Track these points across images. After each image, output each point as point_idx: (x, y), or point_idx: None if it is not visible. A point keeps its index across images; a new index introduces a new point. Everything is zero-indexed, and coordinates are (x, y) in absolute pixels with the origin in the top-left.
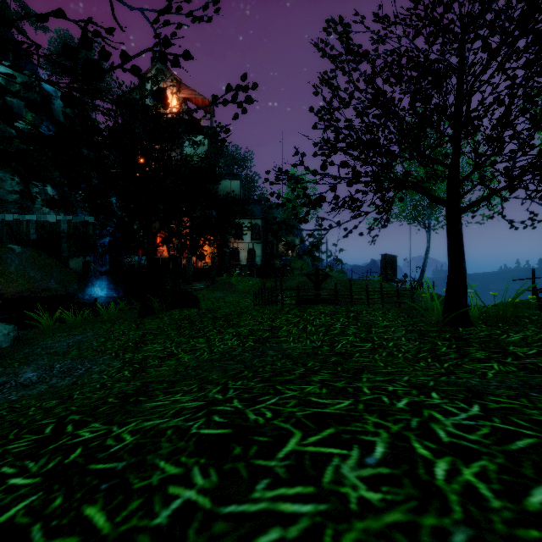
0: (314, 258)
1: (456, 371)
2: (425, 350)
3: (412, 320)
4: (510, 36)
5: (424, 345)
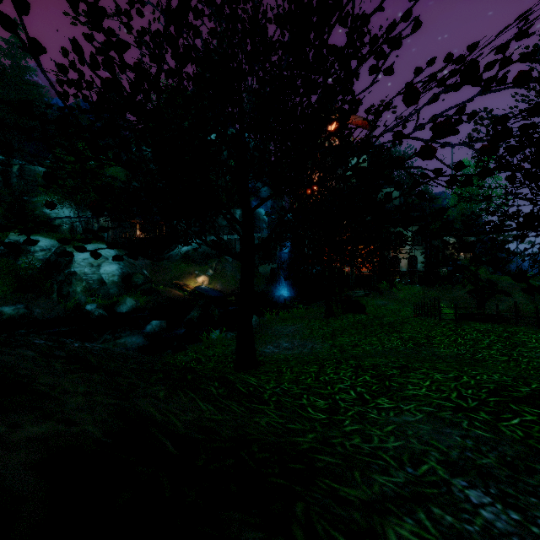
0: None
1: None
2: None
3: None
4: None
5: None
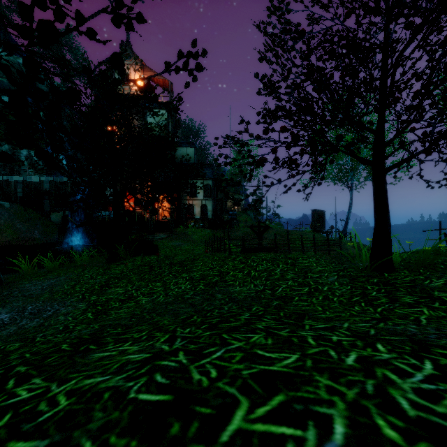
0: (256, 213)
1: (391, 316)
2: (357, 294)
3: (342, 266)
4: (433, 13)
5: (356, 290)
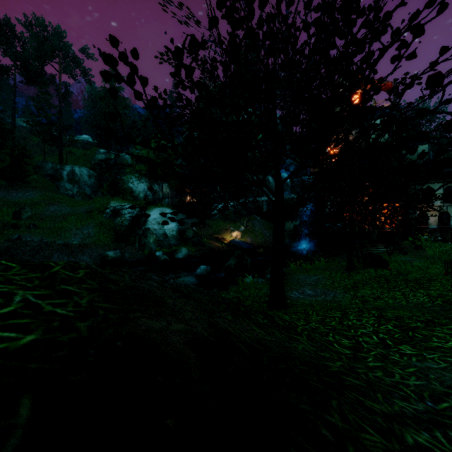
0: None
1: None
2: None
3: None
4: None
5: None
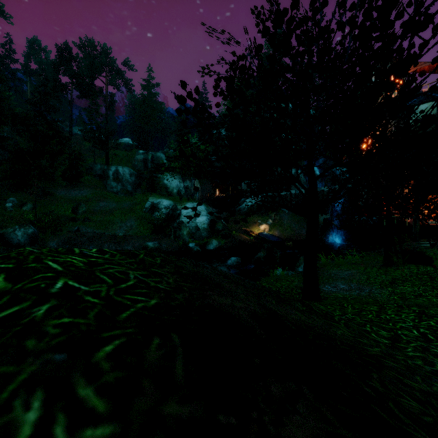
0: None
1: None
2: None
3: None
4: None
5: None
